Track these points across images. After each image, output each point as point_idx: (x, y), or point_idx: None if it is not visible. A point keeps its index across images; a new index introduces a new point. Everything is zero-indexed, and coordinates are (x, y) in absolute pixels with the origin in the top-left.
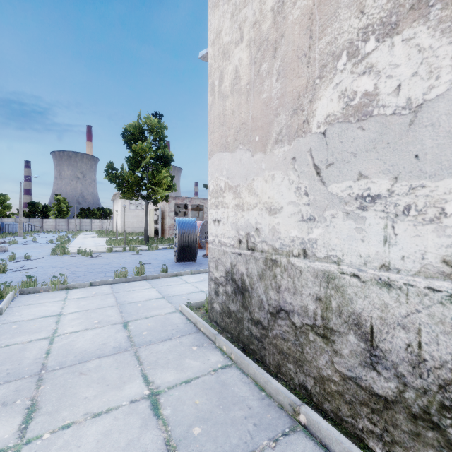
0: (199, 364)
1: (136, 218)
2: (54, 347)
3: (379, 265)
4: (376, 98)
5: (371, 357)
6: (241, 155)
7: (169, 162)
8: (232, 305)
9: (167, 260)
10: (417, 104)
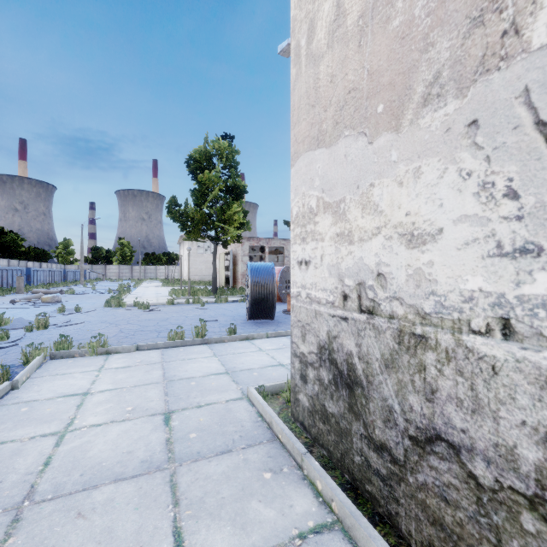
0: (274, 516)
1: (205, 264)
2: (60, 451)
3: None
4: None
5: None
6: (347, 147)
7: (241, 194)
8: (331, 403)
9: (237, 317)
10: None
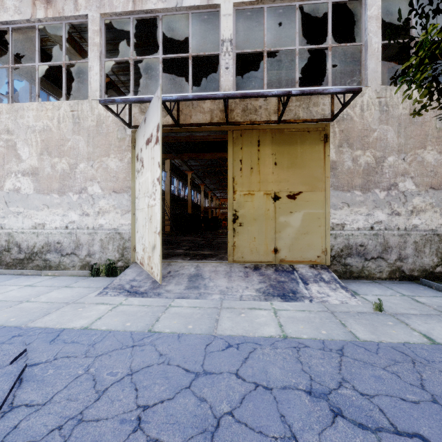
0: None
1: None
2: None
3: (22, 228)
4: (21, 189)
5: (20, 251)
6: None
7: None
8: None
9: None
10: (28, 194)
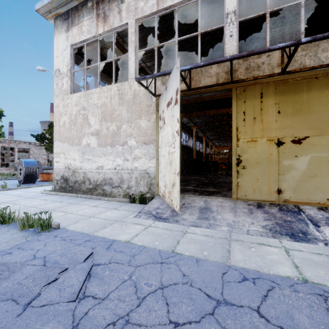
0: (54, 197)
1: None
2: None
3: (91, 169)
4: (90, 144)
5: (90, 183)
6: (66, 145)
7: None
8: (63, 185)
9: (12, 184)
10: (94, 147)
